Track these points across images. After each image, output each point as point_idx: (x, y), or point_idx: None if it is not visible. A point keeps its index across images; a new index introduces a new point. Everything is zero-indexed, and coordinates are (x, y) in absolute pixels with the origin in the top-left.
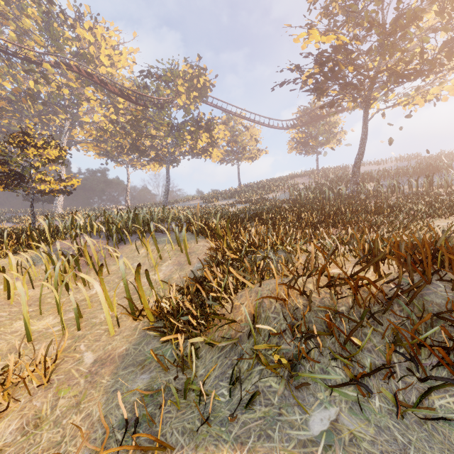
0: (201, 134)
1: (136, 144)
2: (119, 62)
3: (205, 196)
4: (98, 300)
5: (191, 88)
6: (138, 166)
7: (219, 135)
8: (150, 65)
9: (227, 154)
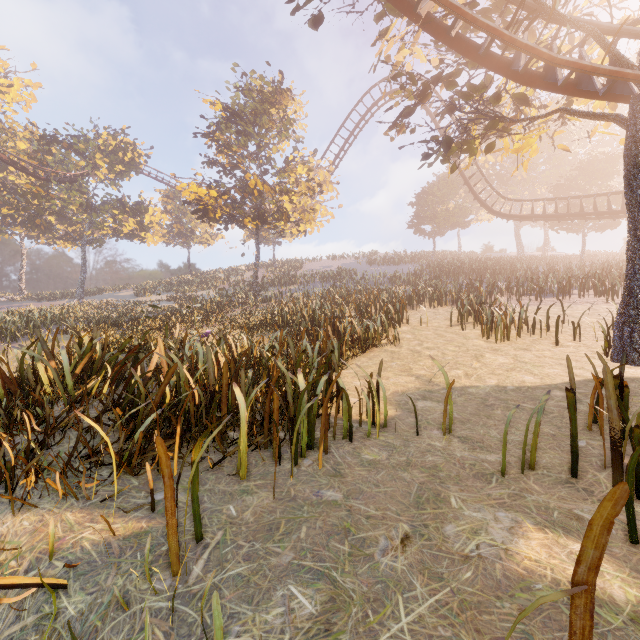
0: (127, 218)
1: (35, 220)
2: (7, 94)
3: (143, 284)
4: None
5: (115, 161)
6: (41, 239)
7: (155, 217)
8: (55, 132)
9: (173, 236)
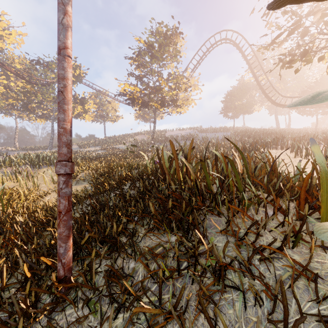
0: (77, 106)
1: (27, 106)
2: (8, 39)
3: (81, 142)
4: (38, 184)
5: None
6: (25, 118)
7: (90, 106)
8: (39, 58)
9: (96, 117)
